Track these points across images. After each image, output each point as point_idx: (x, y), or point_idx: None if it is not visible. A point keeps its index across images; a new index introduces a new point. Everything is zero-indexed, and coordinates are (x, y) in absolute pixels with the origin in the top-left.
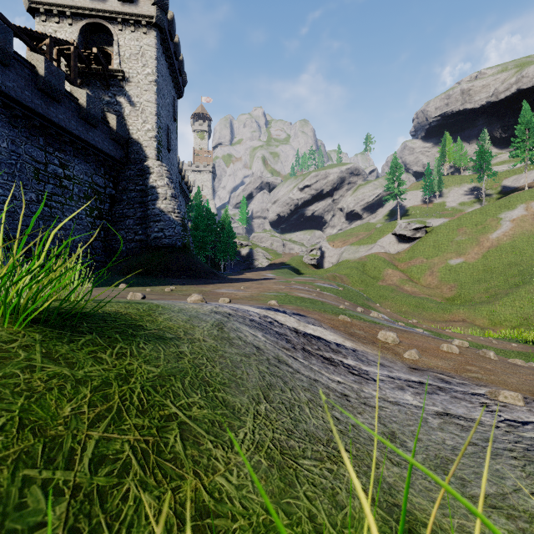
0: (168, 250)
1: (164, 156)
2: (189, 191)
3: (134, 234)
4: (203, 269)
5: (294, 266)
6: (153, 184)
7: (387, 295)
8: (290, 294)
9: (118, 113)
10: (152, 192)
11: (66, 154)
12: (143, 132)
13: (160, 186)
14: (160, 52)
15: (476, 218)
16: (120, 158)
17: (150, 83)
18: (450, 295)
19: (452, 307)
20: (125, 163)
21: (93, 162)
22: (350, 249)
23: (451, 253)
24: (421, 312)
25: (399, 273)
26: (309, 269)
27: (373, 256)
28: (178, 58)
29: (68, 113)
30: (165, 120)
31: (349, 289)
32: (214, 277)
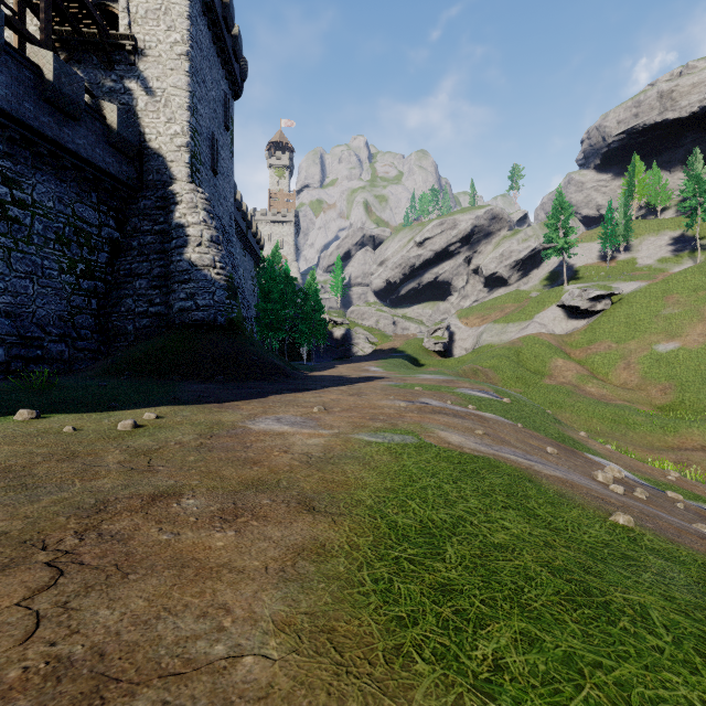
0: (200, 331)
1: (206, 180)
2: (260, 247)
3: (148, 304)
4: (259, 363)
5: (411, 354)
6: (179, 221)
7: (562, 402)
8: (428, 440)
9: (127, 108)
10: (178, 233)
11: (16, 162)
12: (168, 137)
13: (192, 224)
14: (197, 9)
15: (693, 279)
16: (128, 178)
17: (179, 58)
18: (663, 402)
19: (677, 423)
20: (137, 187)
21: (76, 181)
22: (492, 328)
23: (658, 334)
24: (626, 432)
25: (574, 365)
26: (432, 357)
27: (531, 339)
28: (230, 30)
29: (15, 88)
30: (208, 123)
31: (517, 399)
32: (277, 377)
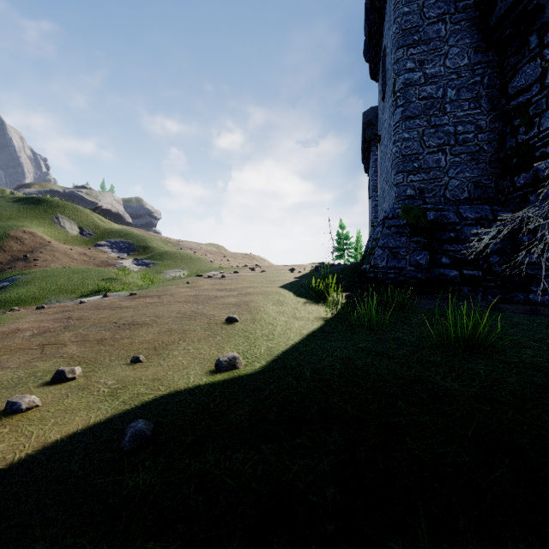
0: None
1: None
2: None
3: None
4: None
5: None
6: None
7: None
8: None
9: None
10: None
11: None
12: None
13: None
14: None
15: None
16: None
17: None
18: None
19: None
20: None
21: None
22: None
23: None
24: None
25: None
26: None
27: None
28: None
29: None
30: None
31: None
32: None
